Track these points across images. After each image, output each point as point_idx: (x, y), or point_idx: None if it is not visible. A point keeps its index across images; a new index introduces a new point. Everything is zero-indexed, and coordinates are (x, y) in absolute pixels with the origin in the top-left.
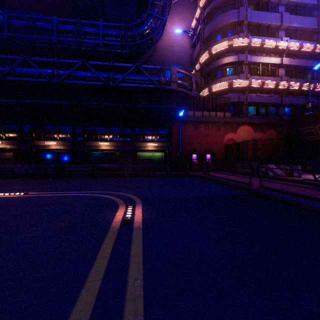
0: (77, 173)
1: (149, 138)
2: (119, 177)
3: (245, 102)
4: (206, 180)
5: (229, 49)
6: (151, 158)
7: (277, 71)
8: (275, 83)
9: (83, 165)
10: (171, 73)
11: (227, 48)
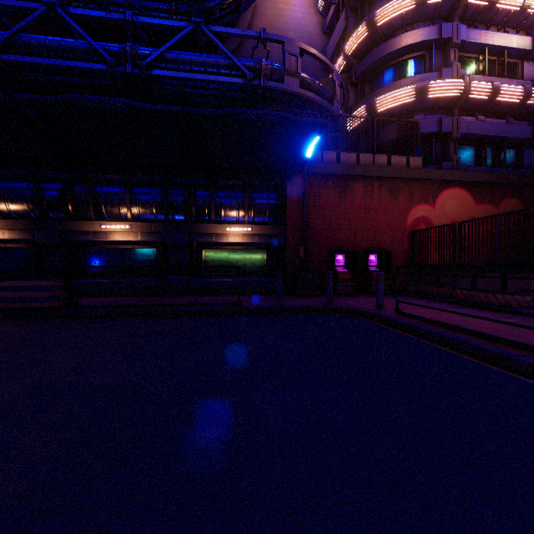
0: (11, 306)
1: (231, 214)
2: (133, 319)
3: (455, 133)
4: (402, 332)
5: (416, 13)
6: (235, 263)
7: (521, 68)
8: (522, 92)
9: (30, 282)
10: (285, 51)
11: (411, 11)
